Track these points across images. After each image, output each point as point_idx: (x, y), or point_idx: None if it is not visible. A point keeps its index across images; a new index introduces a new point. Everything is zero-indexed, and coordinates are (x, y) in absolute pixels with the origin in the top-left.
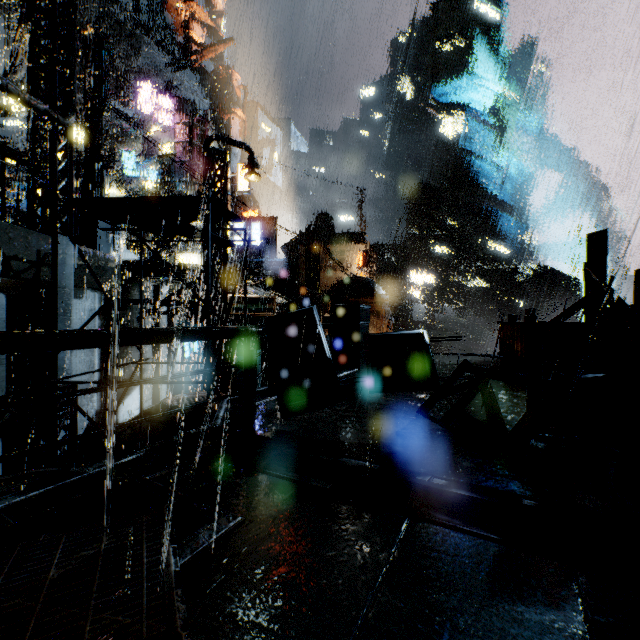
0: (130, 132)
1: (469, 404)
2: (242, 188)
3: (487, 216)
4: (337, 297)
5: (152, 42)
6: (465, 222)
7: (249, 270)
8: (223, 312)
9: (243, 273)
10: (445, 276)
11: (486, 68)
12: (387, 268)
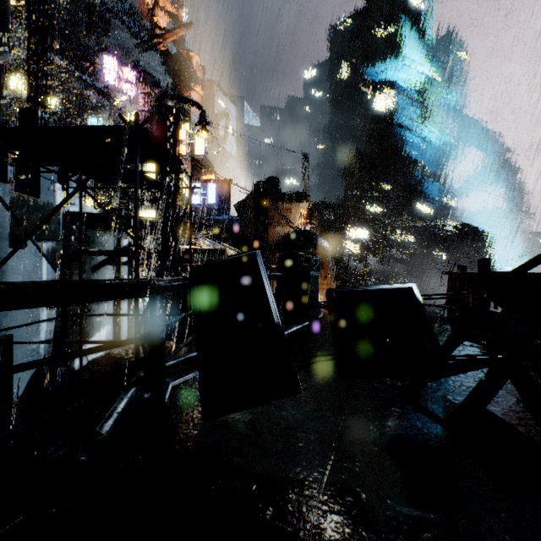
0: (100, 103)
1: (461, 379)
2: (199, 152)
3: (414, 180)
4: (284, 249)
5: (121, 26)
6: (395, 185)
7: (201, 223)
8: (175, 263)
9: (195, 226)
10: (378, 232)
11: (413, 51)
12: (327, 225)
